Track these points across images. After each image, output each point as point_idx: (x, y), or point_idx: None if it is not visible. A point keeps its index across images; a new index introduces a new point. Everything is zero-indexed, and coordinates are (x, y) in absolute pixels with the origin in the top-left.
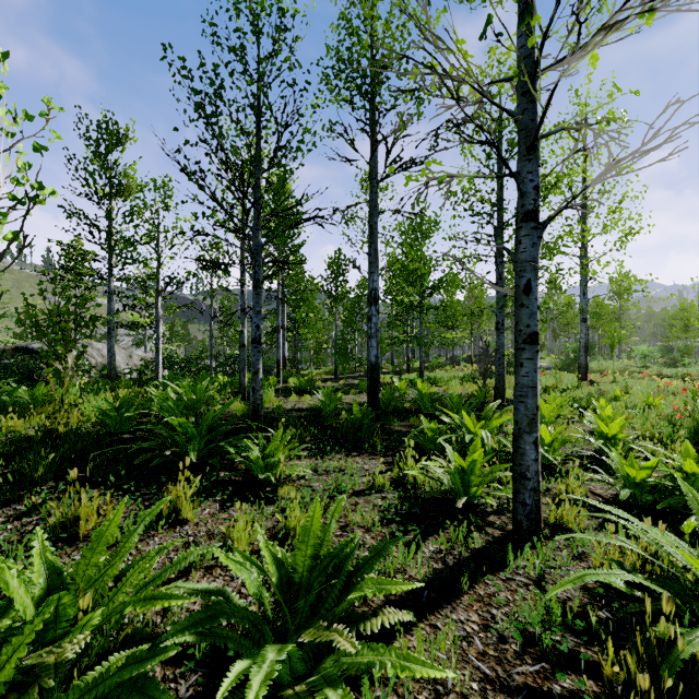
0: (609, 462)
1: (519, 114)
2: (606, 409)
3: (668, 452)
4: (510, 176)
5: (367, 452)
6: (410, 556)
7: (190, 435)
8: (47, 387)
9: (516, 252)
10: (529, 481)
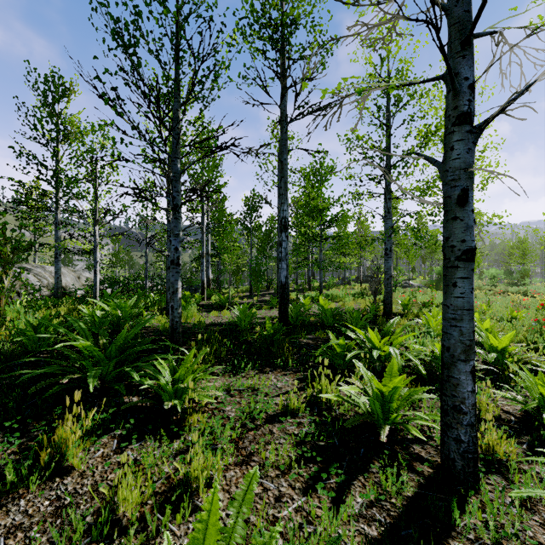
0: (518, 380)
1: (451, 6)
2: (485, 322)
3: None
4: (438, 79)
5: (279, 367)
6: (337, 520)
7: (97, 357)
8: None
9: (446, 161)
10: (464, 414)
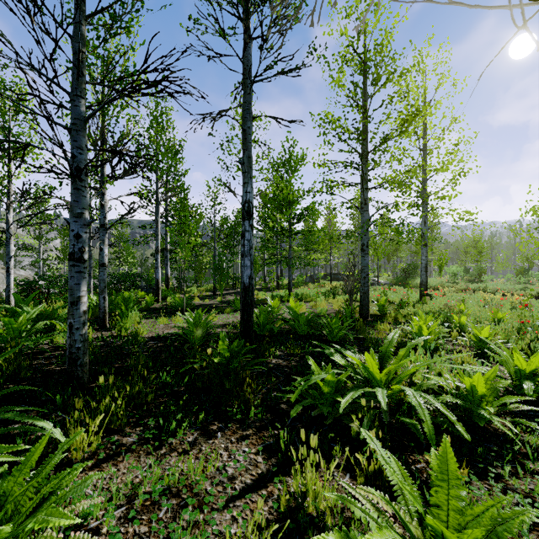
0: None
1: None
2: (484, 329)
3: None
4: None
5: (235, 420)
6: None
7: None
8: None
9: None
10: None
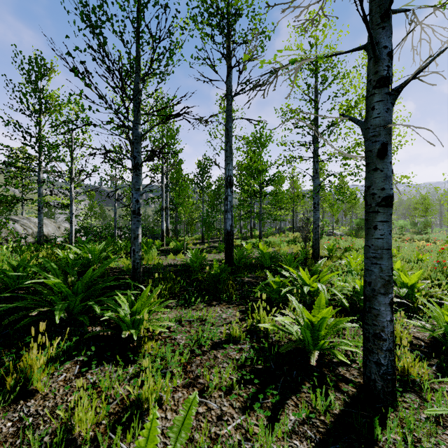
0: (427, 310)
1: None
2: (396, 263)
3: None
4: (361, 48)
5: (224, 301)
6: (272, 437)
7: (65, 293)
8: None
9: (368, 119)
10: (383, 341)
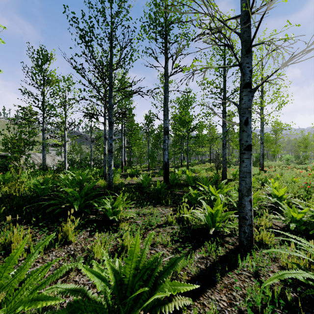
0: (282, 209)
1: (242, 33)
2: (275, 183)
3: (307, 204)
4: (237, 66)
5: (163, 205)
6: (187, 261)
7: (76, 197)
8: (11, 173)
9: (240, 104)
10: (247, 220)
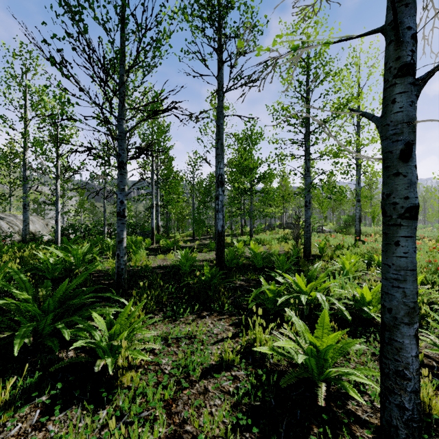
0: (437, 325)
1: None
2: None
3: None
4: (377, 31)
5: (216, 311)
6: None
7: (33, 312)
8: None
9: (386, 114)
10: (408, 380)
